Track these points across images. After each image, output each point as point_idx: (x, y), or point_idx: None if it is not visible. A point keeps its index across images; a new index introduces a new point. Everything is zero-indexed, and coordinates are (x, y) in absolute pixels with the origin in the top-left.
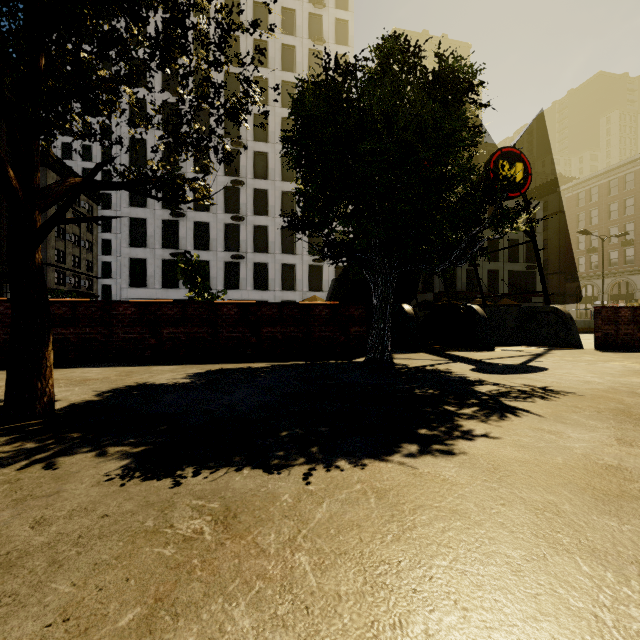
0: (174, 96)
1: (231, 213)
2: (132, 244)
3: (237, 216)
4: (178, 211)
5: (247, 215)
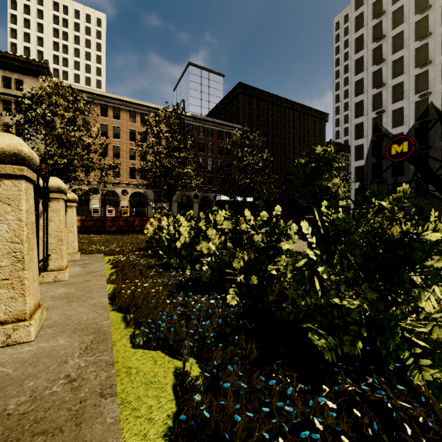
0: (378, 89)
1: (421, 145)
2: (356, 181)
3: (423, 147)
4: (380, 156)
5: (435, 143)
